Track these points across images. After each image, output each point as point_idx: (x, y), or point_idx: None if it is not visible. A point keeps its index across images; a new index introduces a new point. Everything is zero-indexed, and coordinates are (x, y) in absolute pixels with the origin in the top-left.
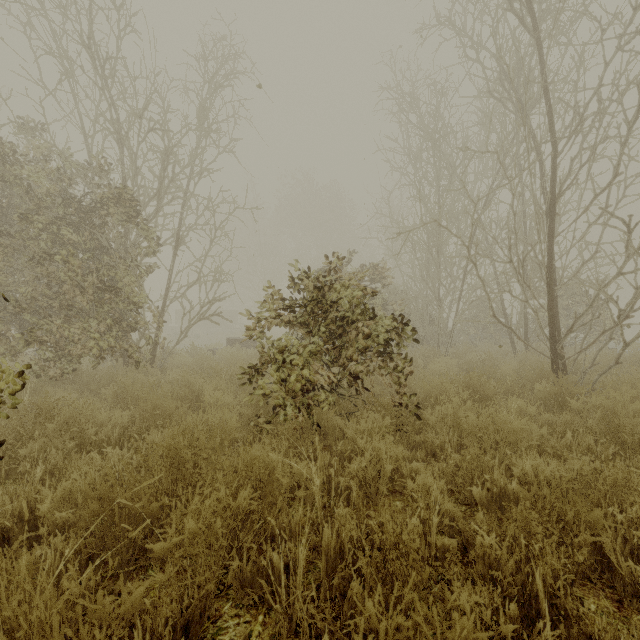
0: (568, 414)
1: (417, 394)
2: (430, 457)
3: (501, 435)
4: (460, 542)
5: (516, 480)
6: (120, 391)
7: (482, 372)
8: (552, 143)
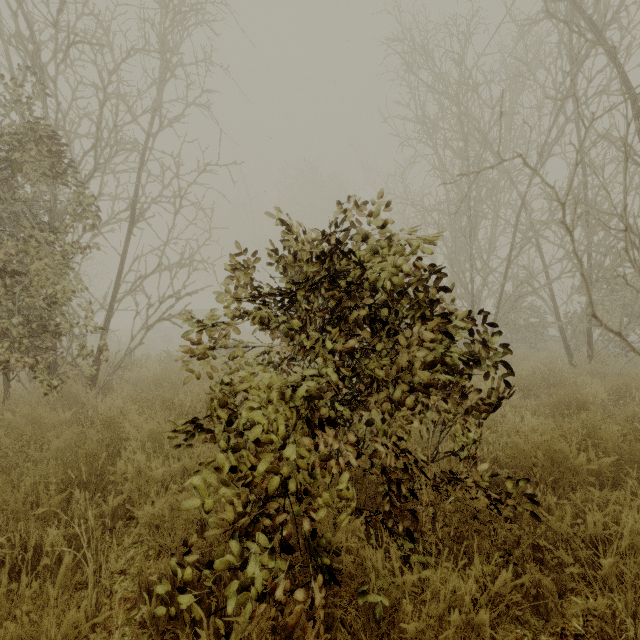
0: None
1: (498, 452)
2: None
3: None
4: None
5: None
6: None
7: (563, 398)
8: None
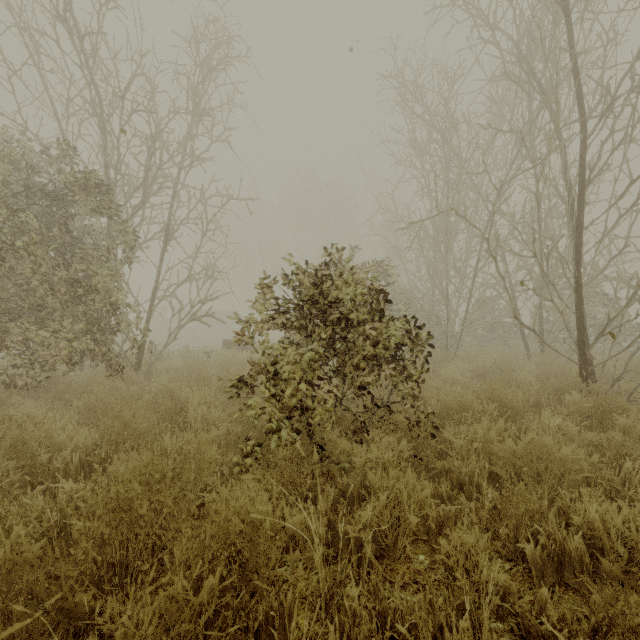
0: (618, 435)
1: (432, 407)
2: (456, 490)
3: (545, 465)
4: (517, 633)
5: (577, 532)
6: (91, 404)
7: (500, 379)
8: (581, 124)
